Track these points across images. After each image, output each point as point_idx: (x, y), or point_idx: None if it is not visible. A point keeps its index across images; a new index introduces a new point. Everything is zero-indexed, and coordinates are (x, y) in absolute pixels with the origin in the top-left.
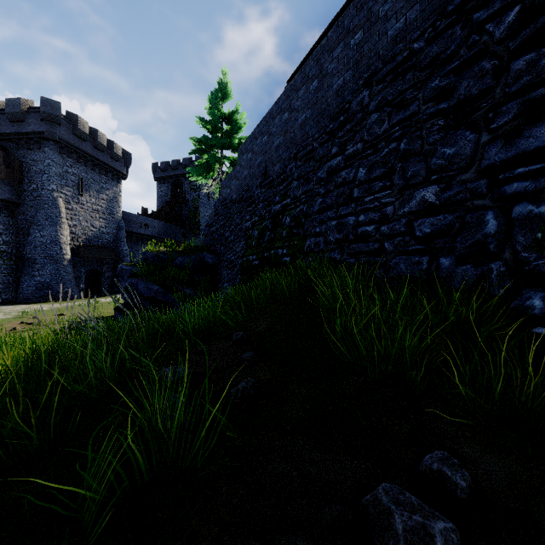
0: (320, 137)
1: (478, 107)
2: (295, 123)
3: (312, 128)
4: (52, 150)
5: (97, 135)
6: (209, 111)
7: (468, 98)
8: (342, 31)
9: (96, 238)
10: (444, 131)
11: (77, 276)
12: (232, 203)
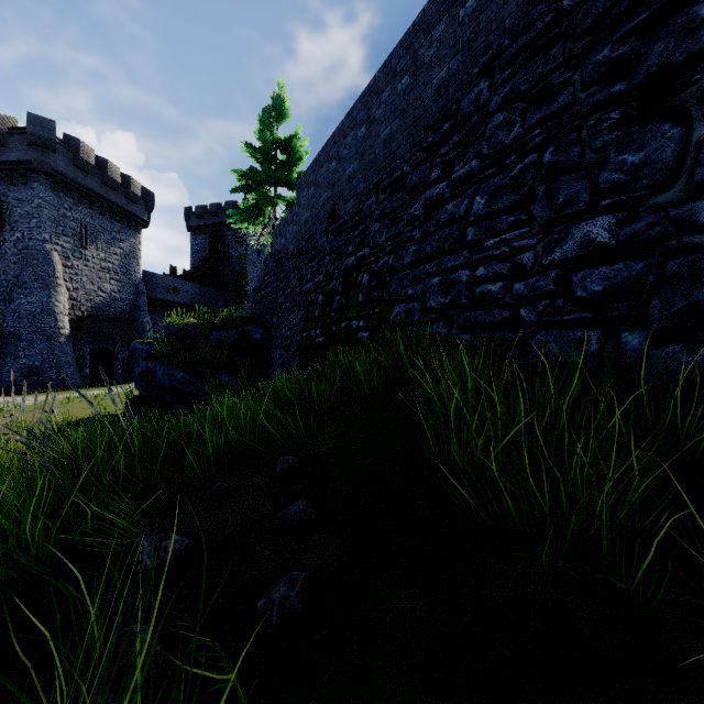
0: (413, 157)
1: (685, 82)
2: (376, 139)
3: (401, 145)
4: (43, 186)
5: (107, 168)
6: (258, 134)
7: (666, 69)
8: None
9: (106, 305)
10: (622, 128)
11: (78, 357)
12: (287, 258)
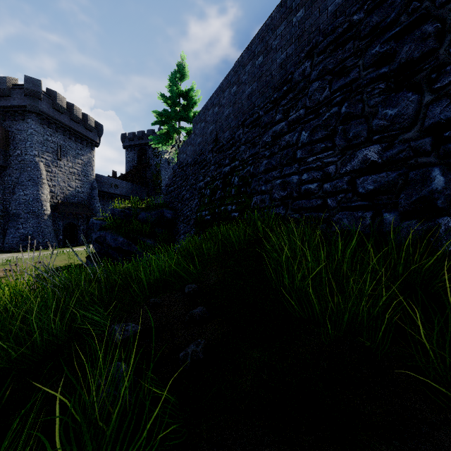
0: (265, 106)
1: (420, 69)
2: (243, 94)
3: (258, 98)
4: (34, 121)
5: (73, 109)
6: (169, 88)
7: (410, 61)
8: (285, 11)
9: (73, 196)
10: (385, 94)
11: (56, 228)
12: (187, 166)
